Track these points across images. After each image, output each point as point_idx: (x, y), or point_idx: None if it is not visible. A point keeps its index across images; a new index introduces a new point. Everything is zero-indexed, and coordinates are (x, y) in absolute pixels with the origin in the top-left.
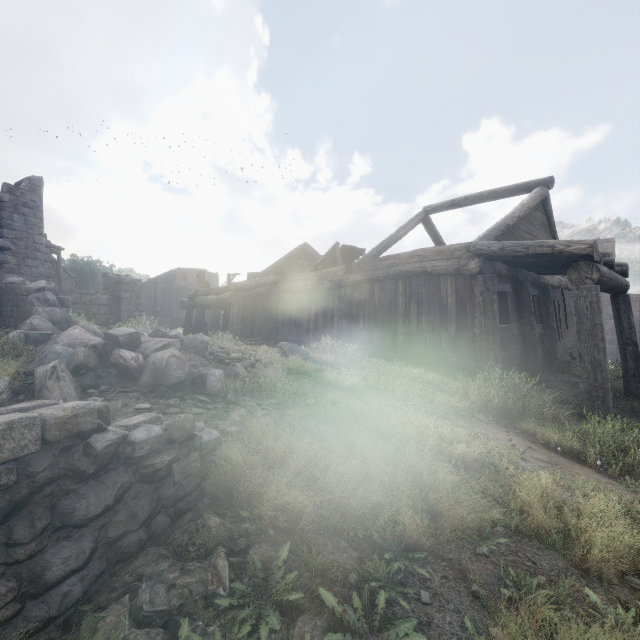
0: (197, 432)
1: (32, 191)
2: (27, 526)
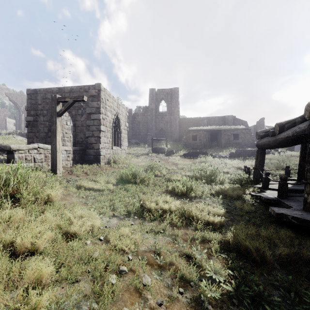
0: None
1: (262, 121)
2: (253, 153)
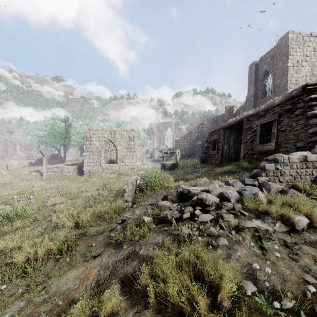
0: (125, 193)
1: None
2: None
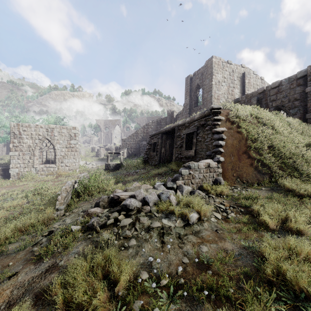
0: (57, 202)
1: None
2: None
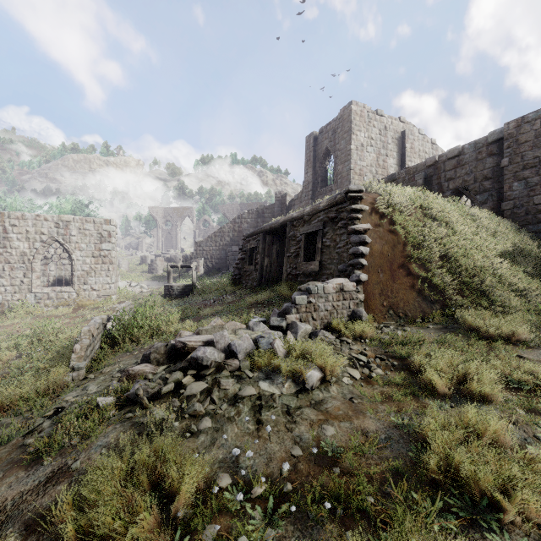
0: (73, 355)
1: None
2: None
